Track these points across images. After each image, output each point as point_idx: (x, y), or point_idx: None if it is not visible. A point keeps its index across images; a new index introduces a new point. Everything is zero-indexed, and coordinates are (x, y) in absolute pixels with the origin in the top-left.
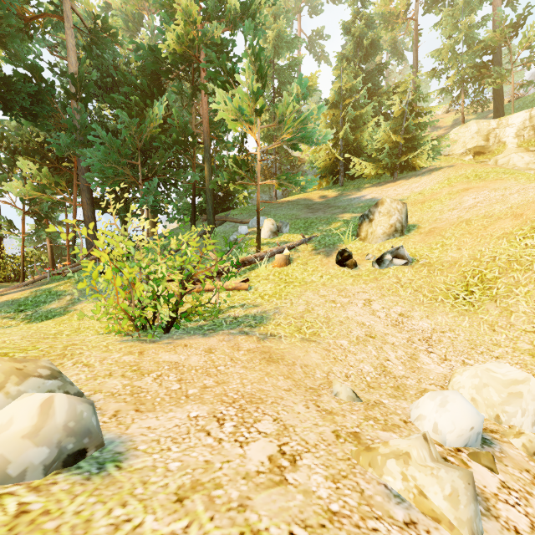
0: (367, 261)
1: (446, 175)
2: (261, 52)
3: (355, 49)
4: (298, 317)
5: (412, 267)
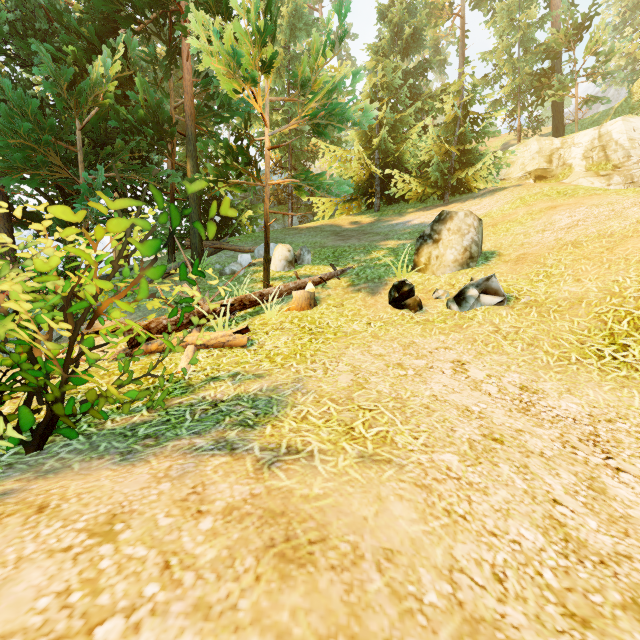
0: (436, 300)
1: (516, 194)
2: None
3: (393, 41)
4: (343, 399)
5: (511, 307)
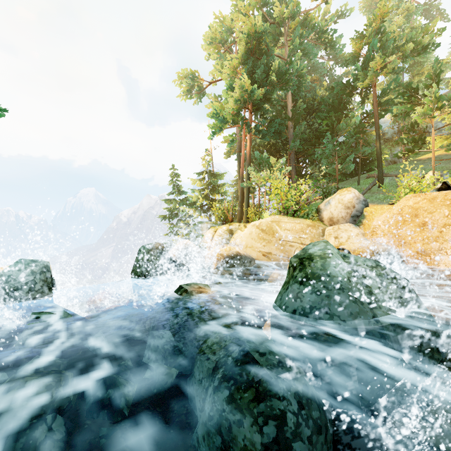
0: None
1: None
2: (440, 74)
3: None
4: None
5: None
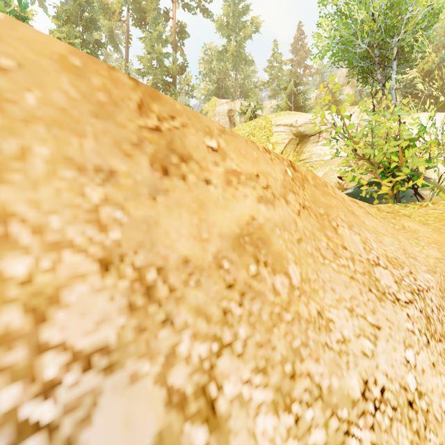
0: None
1: None
2: None
3: (76, 14)
4: None
5: None
